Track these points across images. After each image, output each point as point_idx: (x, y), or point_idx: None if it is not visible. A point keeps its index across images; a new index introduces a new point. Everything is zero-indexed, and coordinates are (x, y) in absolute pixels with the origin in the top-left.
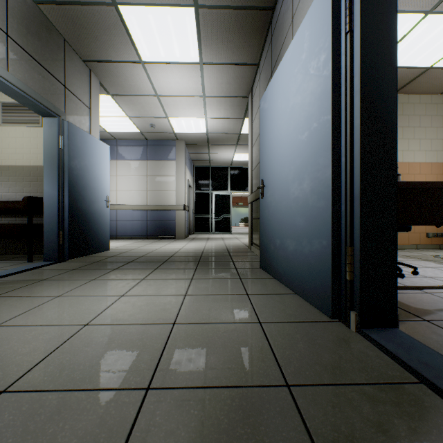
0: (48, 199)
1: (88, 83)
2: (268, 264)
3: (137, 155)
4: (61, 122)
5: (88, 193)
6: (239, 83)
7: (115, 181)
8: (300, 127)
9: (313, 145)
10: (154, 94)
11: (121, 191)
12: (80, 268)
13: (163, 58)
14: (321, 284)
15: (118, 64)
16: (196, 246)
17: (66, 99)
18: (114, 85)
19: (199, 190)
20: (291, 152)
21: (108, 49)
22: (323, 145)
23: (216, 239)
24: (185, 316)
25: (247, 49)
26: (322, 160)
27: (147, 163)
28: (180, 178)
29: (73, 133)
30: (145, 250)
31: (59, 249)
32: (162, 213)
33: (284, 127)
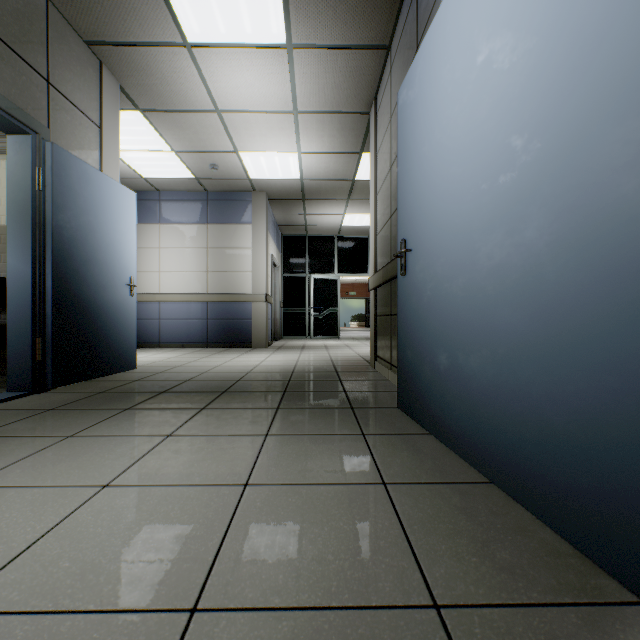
0: (15, 279)
1: (96, 84)
2: (419, 405)
3: (191, 216)
4: (40, 143)
5: (95, 271)
6: (355, 86)
7: (158, 257)
8: (511, 97)
9: (564, 123)
10: (213, 108)
11: (166, 272)
12: (63, 408)
13: (222, 36)
14: (598, 490)
15: (147, 50)
16: (282, 360)
17: (50, 104)
18: (145, 92)
19: (290, 271)
20: (481, 166)
21: (126, 18)
22: (608, 111)
23: (315, 349)
24: (232, 573)
25: (370, 15)
26: (604, 152)
27: (208, 227)
28: (259, 251)
29: (62, 165)
30: (196, 368)
31: (36, 370)
32: (230, 307)
33: (462, 116)
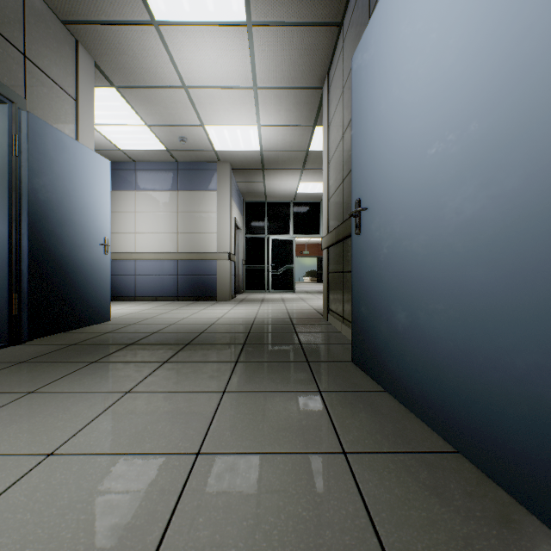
0: None
1: (72, 60)
2: (374, 362)
3: (163, 183)
4: (16, 111)
5: (70, 232)
6: (309, 62)
7: (134, 220)
8: (487, 34)
9: None
10: (180, 85)
11: (141, 234)
12: (33, 360)
13: (187, 14)
14: None
15: (118, 28)
16: (244, 312)
17: (26, 76)
18: (118, 69)
19: (251, 233)
20: (447, 115)
21: None
22: None
23: (274, 301)
24: None
25: None
26: None
27: (178, 194)
28: (223, 215)
29: (37, 133)
30: (165, 320)
31: (12, 323)
32: (198, 264)
33: (424, 66)
